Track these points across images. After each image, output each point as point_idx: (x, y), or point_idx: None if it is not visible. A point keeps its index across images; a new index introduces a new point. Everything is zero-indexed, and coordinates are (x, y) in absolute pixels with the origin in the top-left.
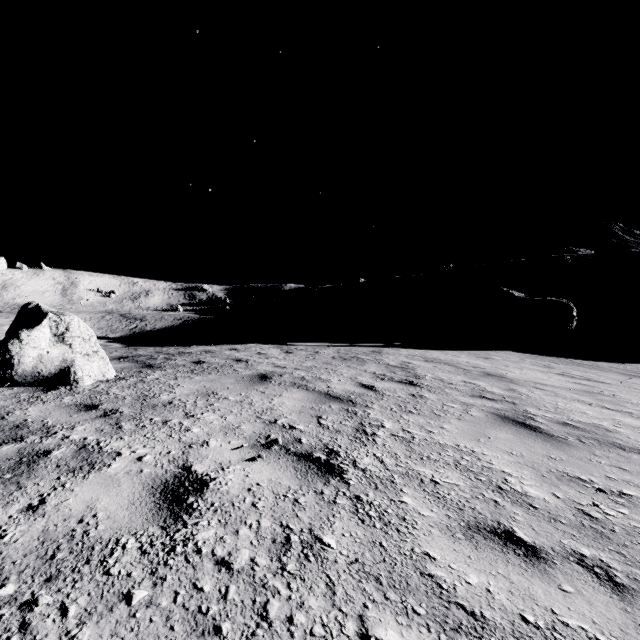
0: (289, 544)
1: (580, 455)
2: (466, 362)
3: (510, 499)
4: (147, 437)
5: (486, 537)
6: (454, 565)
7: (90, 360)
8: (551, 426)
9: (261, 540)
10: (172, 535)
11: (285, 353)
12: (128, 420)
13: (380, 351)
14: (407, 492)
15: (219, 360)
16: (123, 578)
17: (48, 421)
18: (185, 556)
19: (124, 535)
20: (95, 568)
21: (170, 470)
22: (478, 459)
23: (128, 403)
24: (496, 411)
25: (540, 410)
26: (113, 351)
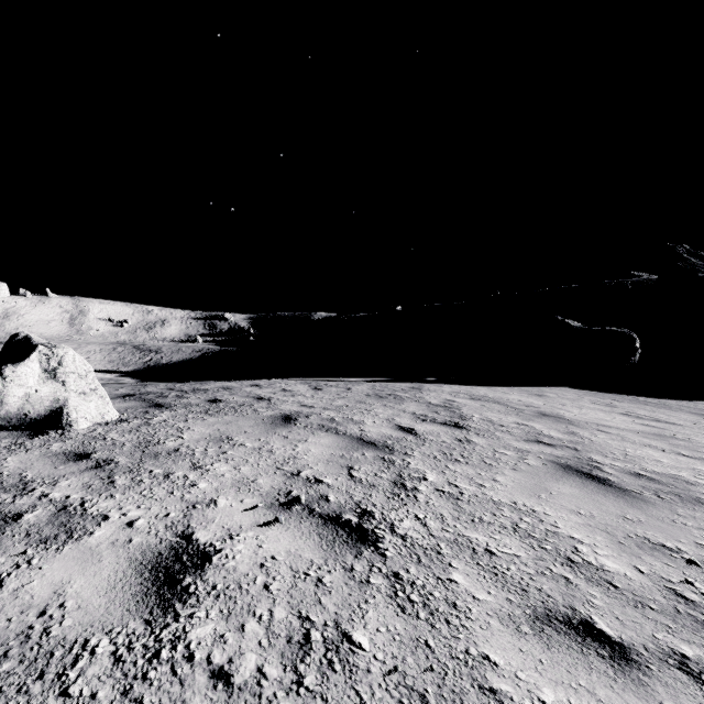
0: (309, 644)
1: (661, 515)
2: (517, 400)
3: (584, 575)
4: (143, 495)
5: (559, 631)
6: (522, 674)
7: (87, 399)
8: (622, 478)
9: (273, 639)
10: (158, 633)
11: (313, 390)
12: (123, 473)
13: (420, 387)
14: (457, 567)
15: (238, 398)
16: (85, 701)
17: (27, 474)
18: (172, 665)
19: (95, 634)
20: (49, 686)
21: (166, 539)
22: (540, 521)
23: (126, 451)
24: (556, 459)
25: (607, 458)
26: (119, 388)
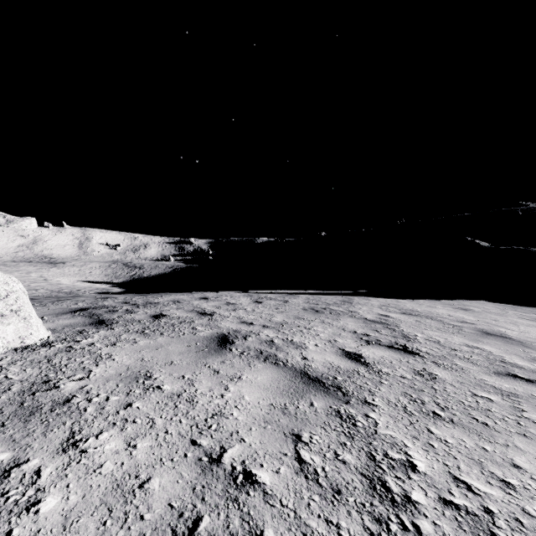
0: None
1: None
2: (447, 315)
3: None
4: None
5: None
6: None
7: (4, 322)
8: None
9: None
10: None
11: (254, 303)
12: None
13: (350, 301)
14: None
15: (182, 313)
16: None
17: None
18: None
19: None
20: None
21: None
22: None
23: None
24: None
25: None
26: (80, 301)
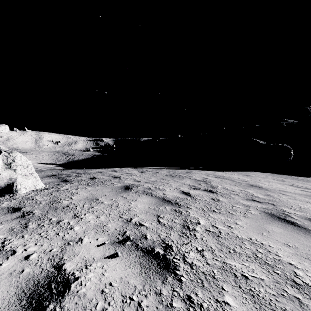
0: None
1: None
2: (237, 178)
3: (308, 296)
4: (41, 235)
5: None
6: None
7: (27, 178)
8: (303, 221)
9: None
10: None
11: (141, 173)
12: (34, 220)
13: (190, 172)
14: (227, 290)
15: (104, 177)
16: None
17: None
18: None
19: None
20: None
21: (45, 269)
22: (268, 251)
23: (41, 206)
24: (265, 210)
25: (291, 209)
26: (49, 172)
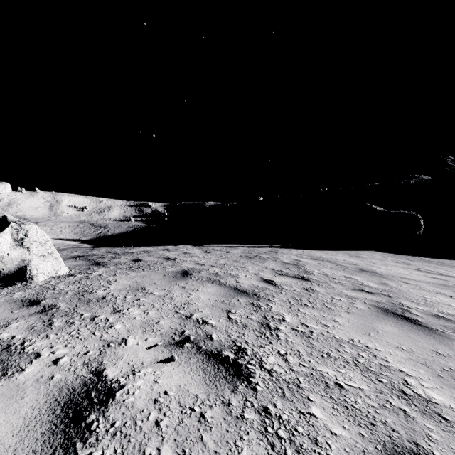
0: None
1: None
2: (343, 260)
3: (418, 408)
4: (71, 335)
5: None
6: None
7: (45, 260)
8: (427, 319)
9: None
10: None
11: (204, 253)
12: (61, 316)
13: (276, 251)
14: (314, 400)
15: (153, 258)
16: None
17: None
18: None
19: None
20: None
21: (81, 375)
22: (374, 356)
23: (67, 298)
24: (377, 304)
25: (412, 303)
26: (74, 251)
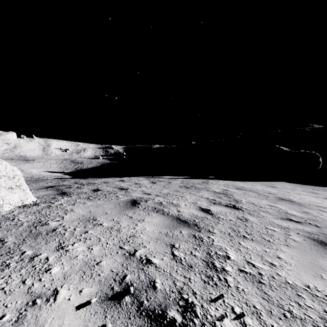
0: None
1: None
2: (262, 189)
3: None
4: None
5: None
6: None
7: (12, 192)
8: None
9: None
10: None
11: (151, 183)
12: (0, 255)
13: (207, 182)
14: None
15: (109, 188)
16: None
17: None
18: None
19: None
20: None
21: None
22: None
23: (19, 231)
24: (310, 235)
25: None
26: (49, 182)
